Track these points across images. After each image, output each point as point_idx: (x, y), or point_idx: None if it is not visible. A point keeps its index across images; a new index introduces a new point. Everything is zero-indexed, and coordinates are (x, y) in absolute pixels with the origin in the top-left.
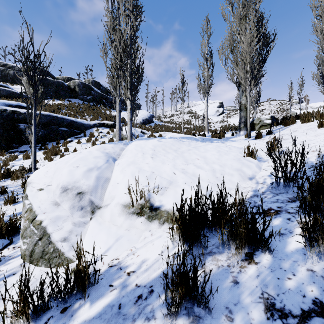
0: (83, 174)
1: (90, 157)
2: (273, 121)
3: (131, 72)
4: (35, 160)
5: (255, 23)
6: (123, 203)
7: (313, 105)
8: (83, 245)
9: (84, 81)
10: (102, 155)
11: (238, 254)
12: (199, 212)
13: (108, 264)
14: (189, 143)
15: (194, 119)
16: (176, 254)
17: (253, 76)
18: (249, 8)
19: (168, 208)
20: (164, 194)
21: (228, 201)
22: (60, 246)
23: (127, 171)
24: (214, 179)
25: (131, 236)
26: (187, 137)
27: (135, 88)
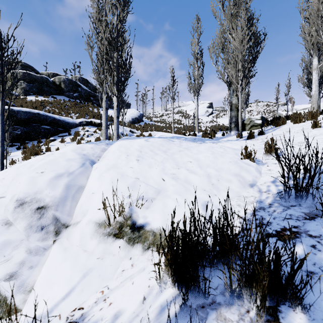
0: (49, 183)
1: (61, 159)
2: (263, 121)
3: (118, 66)
4: (3, 162)
5: (246, 21)
6: (97, 220)
7: (297, 107)
8: (37, 284)
9: (71, 77)
10: (77, 157)
11: (259, 320)
12: (196, 239)
13: (67, 317)
14: (180, 143)
15: (184, 119)
16: (165, 303)
17: (245, 75)
18: (240, 6)
19: (154, 227)
20: (150, 207)
21: (229, 215)
22: (2, 287)
23: (105, 177)
24: (210, 186)
25: (105, 268)
26: (177, 137)
27: (122, 83)
